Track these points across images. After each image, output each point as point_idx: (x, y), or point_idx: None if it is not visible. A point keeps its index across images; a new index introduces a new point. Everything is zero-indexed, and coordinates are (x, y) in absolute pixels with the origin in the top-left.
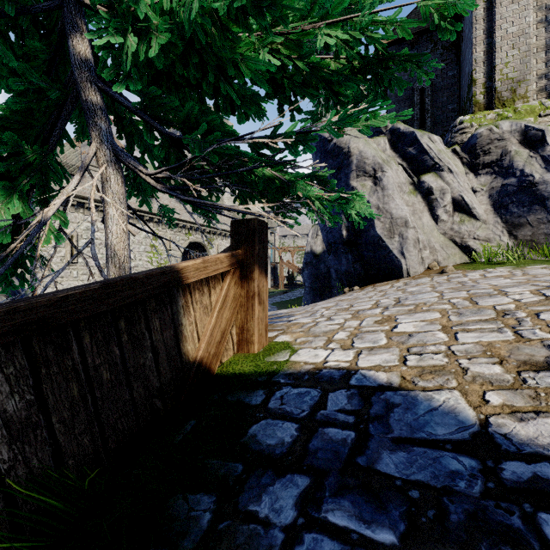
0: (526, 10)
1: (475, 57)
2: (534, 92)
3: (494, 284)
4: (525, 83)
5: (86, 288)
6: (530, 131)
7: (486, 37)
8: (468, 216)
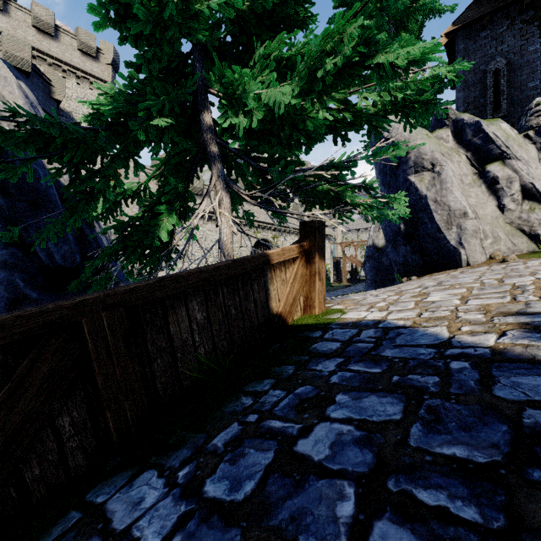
0: None
1: None
2: None
3: (540, 268)
4: None
5: (226, 262)
6: None
7: None
8: (540, 204)
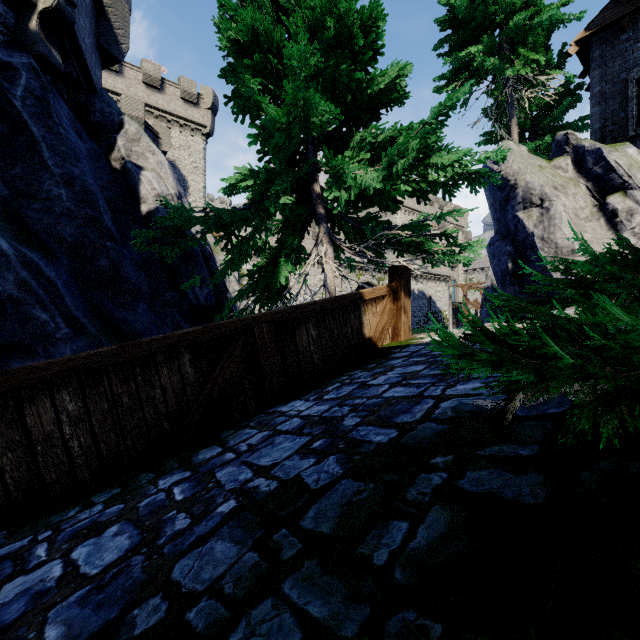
0: None
1: None
2: None
3: None
4: None
5: (331, 298)
6: None
7: None
8: None
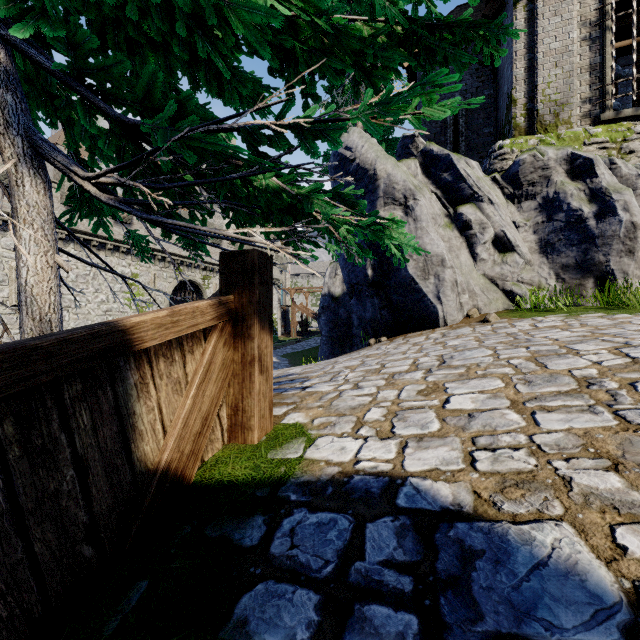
0: (569, 25)
1: (515, 73)
2: (577, 117)
3: (553, 337)
4: (569, 107)
5: None
6: (577, 160)
7: (527, 52)
8: (511, 256)
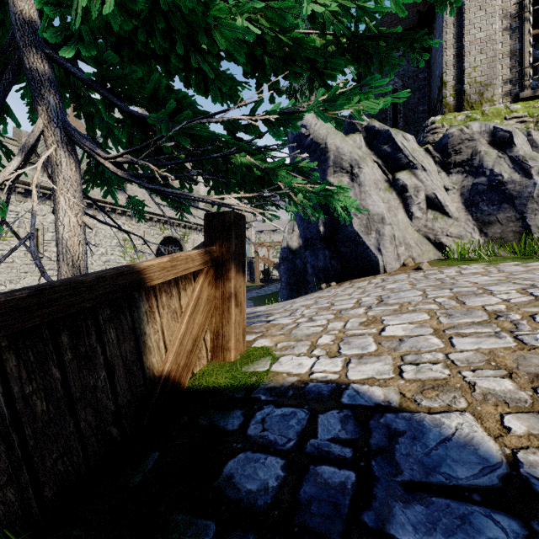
0: (492, 17)
1: (446, 60)
2: (499, 96)
3: (474, 281)
4: (492, 87)
5: (7, 297)
6: (498, 133)
7: (456, 41)
8: (441, 214)
